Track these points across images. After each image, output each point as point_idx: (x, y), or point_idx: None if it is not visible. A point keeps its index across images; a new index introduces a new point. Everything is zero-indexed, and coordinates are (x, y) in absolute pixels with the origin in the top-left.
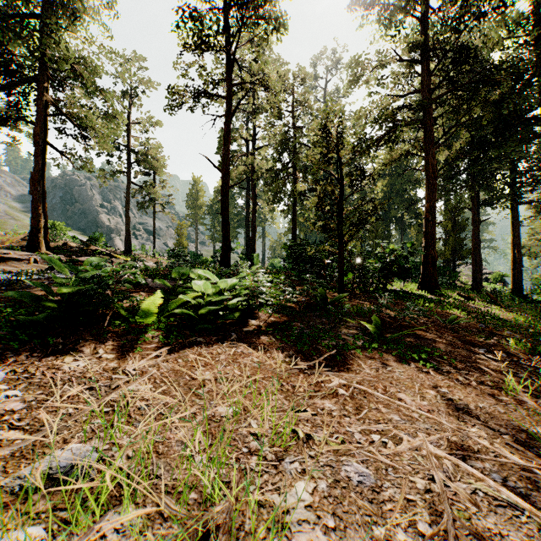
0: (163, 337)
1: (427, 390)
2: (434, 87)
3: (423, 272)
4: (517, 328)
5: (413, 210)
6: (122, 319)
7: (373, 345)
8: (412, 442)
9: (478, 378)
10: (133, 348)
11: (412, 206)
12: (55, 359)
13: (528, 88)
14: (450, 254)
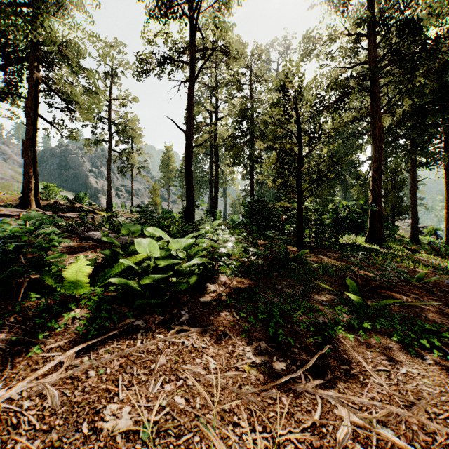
0: (87, 321)
1: None
2: (380, 59)
3: (370, 227)
4: None
5: (355, 172)
6: (50, 288)
7: (364, 324)
8: None
9: None
10: (32, 346)
11: (354, 169)
12: None
13: None
14: (390, 210)
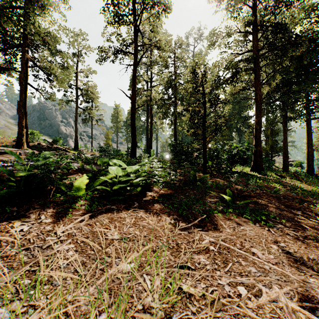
0: (88, 206)
1: (271, 245)
2: (260, 48)
3: (253, 160)
4: (316, 196)
5: (246, 123)
6: (62, 192)
7: (229, 210)
8: (269, 294)
9: (301, 233)
10: (66, 214)
11: (246, 121)
12: (8, 224)
13: (318, 48)
14: (269, 149)
